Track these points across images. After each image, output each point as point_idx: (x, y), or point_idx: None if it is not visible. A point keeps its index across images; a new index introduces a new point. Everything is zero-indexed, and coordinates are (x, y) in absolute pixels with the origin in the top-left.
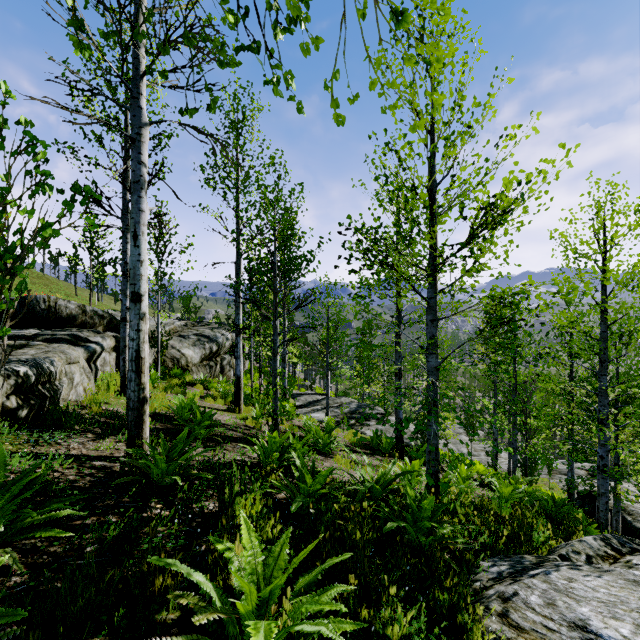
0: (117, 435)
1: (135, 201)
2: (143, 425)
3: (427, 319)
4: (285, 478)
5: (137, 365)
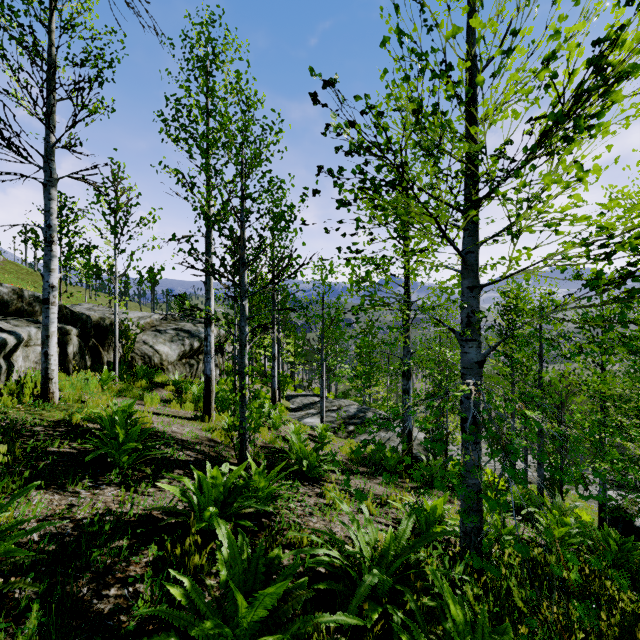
0: None
1: None
2: None
3: (462, 286)
4: (195, 589)
5: None
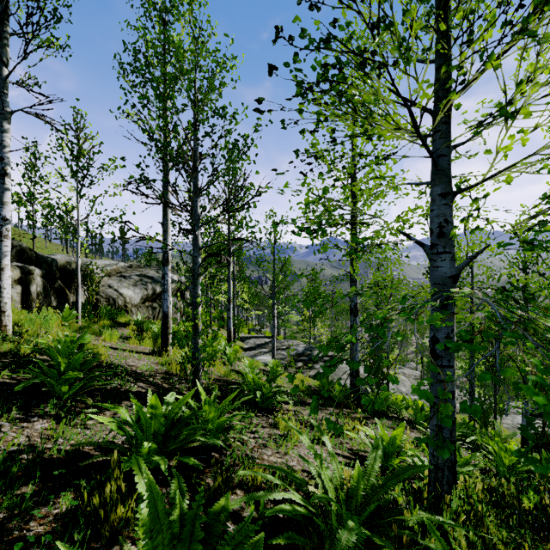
0: None
1: None
2: None
3: (433, 193)
4: None
5: None
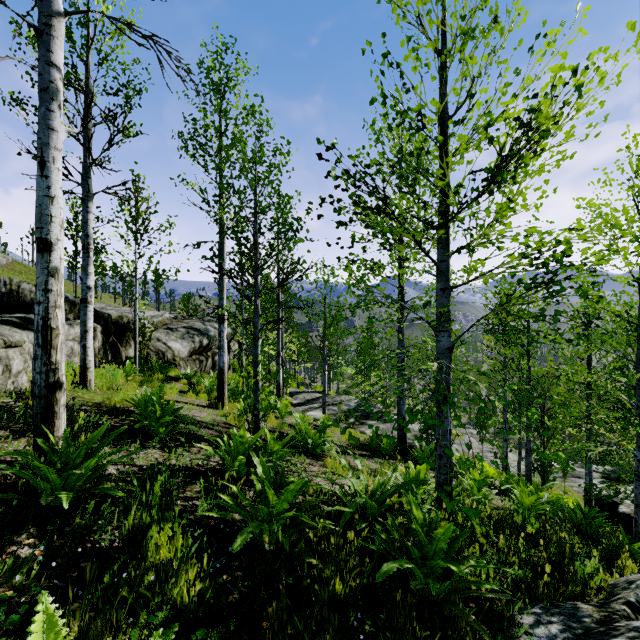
0: (29, 433)
1: (42, 115)
2: (54, 419)
3: (437, 288)
4: (240, 493)
5: (44, 337)
